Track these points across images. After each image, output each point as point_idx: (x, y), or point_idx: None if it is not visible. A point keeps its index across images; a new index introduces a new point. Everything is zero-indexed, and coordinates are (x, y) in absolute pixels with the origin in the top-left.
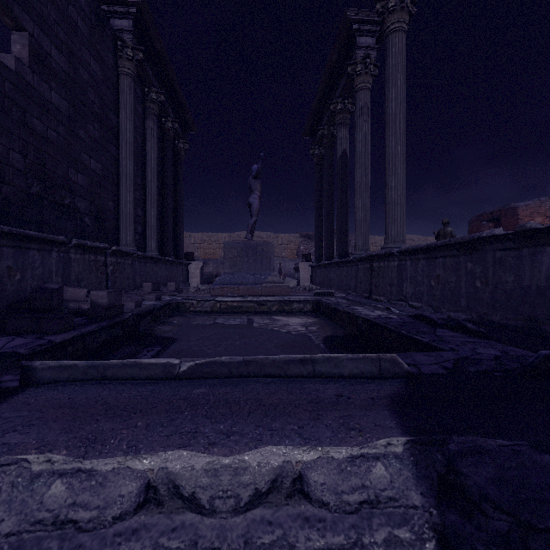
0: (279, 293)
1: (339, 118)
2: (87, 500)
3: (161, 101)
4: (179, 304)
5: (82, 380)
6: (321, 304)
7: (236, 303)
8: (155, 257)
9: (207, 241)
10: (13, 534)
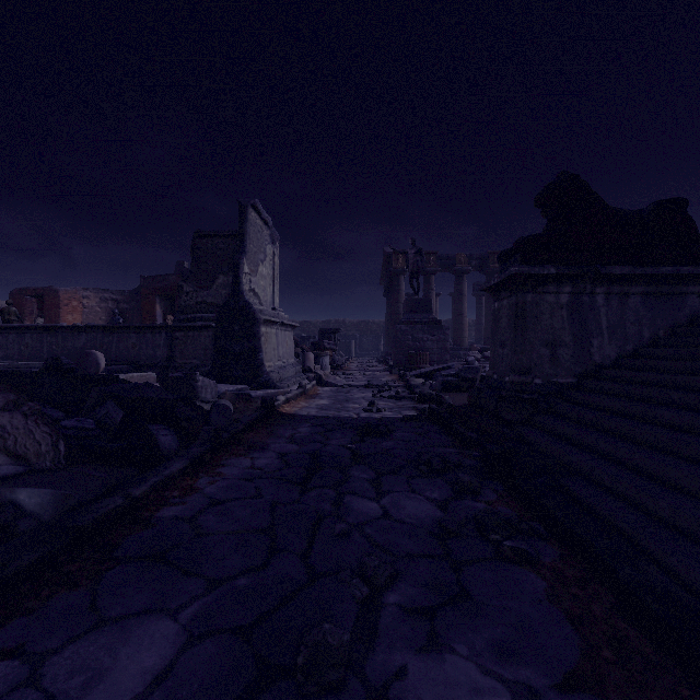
0: None
1: None
2: None
3: None
4: None
5: None
6: None
7: None
8: None
9: None
10: None
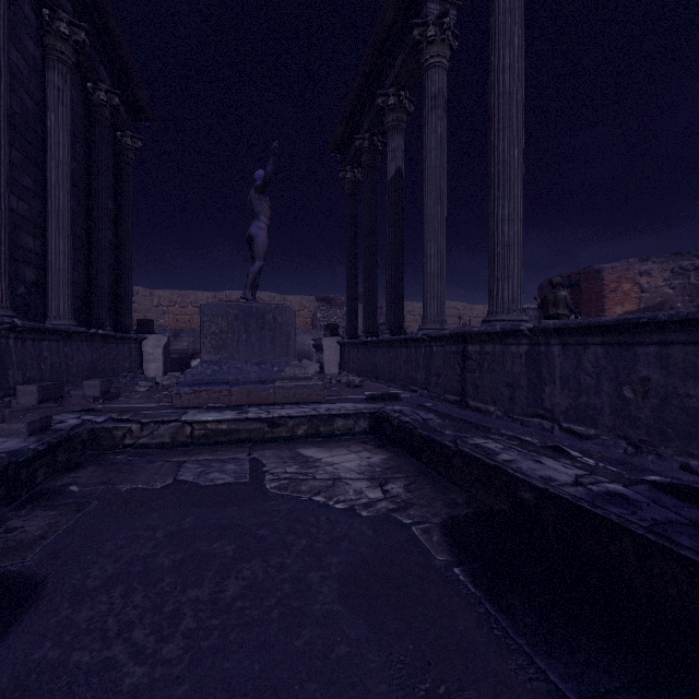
0: (307, 398)
1: (390, 118)
2: None
3: (81, 42)
4: (97, 433)
5: None
6: (388, 420)
7: (226, 425)
8: (64, 329)
9: (179, 302)
10: None
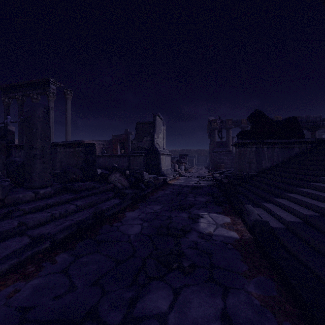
0: None
1: (35, 100)
2: None
3: None
4: None
5: None
6: None
7: None
8: None
9: None
10: None
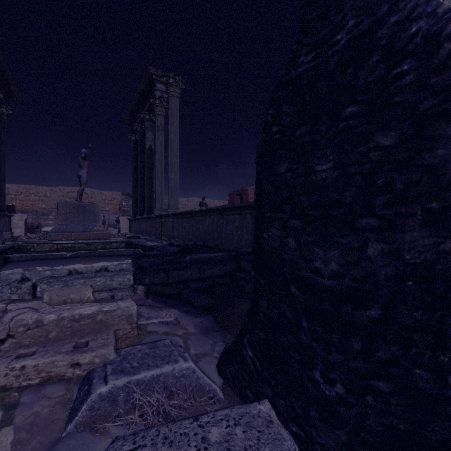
0: (103, 237)
1: (147, 124)
2: (56, 273)
3: None
4: (21, 247)
5: (30, 260)
6: (131, 243)
7: (70, 245)
8: None
9: (24, 192)
10: (40, 279)
